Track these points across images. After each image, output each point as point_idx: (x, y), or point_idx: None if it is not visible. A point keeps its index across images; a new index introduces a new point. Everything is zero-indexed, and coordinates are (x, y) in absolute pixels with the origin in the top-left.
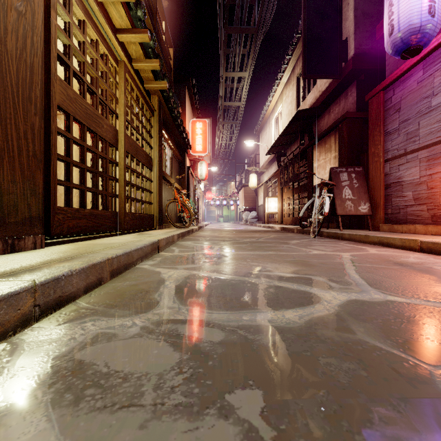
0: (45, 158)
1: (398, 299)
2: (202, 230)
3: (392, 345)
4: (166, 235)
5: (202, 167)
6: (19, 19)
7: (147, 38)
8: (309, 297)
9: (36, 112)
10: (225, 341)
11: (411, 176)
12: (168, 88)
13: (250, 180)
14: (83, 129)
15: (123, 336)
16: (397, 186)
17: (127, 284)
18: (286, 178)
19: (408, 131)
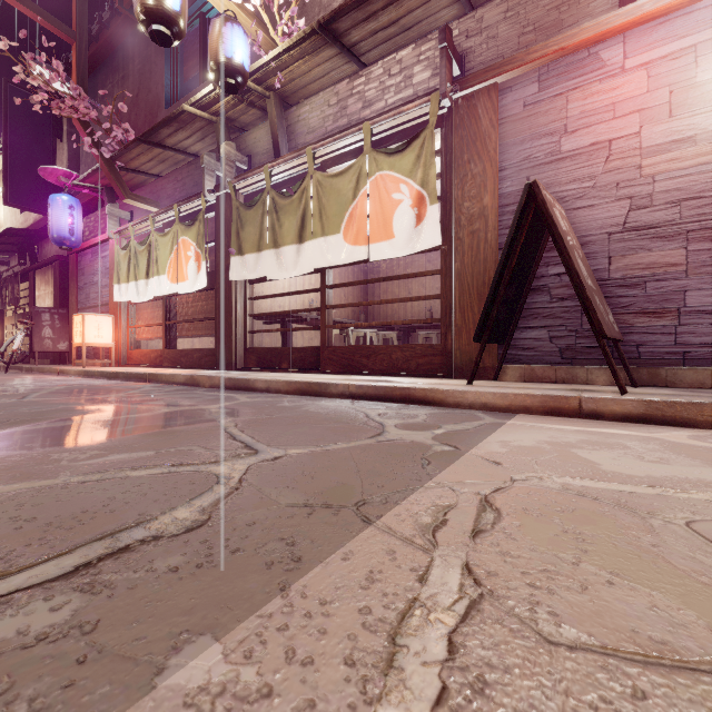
0: None
1: None
2: None
3: None
4: None
5: None
6: None
7: None
8: None
9: None
10: None
11: None
12: None
13: None
14: None
15: None
16: None
17: None
18: (5, 298)
19: (87, 292)
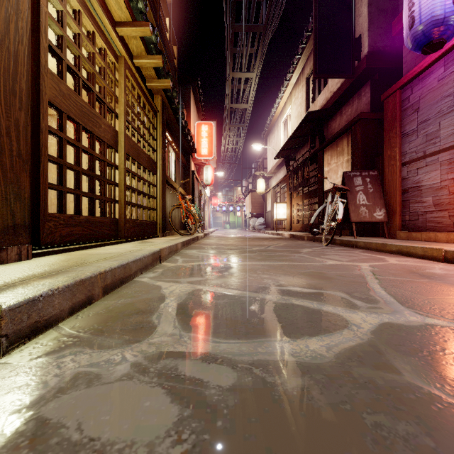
0: (34, 159)
1: (439, 322)
2: (207, 237)
3: (453, 392)
4: (169, 243)
5: (207, 172)
6: (0, 0)
7: (148, 32)
8: (333, 319)
9: (21, 107)
10: (238, 386)
11: (431, 180)
12: (172, 87)
13: (257, 185)
14: (78, 129)
15: (108, 378)
16: (416, 191)
17: (121, 303)
18: (295, 183)
19: (428, 132)
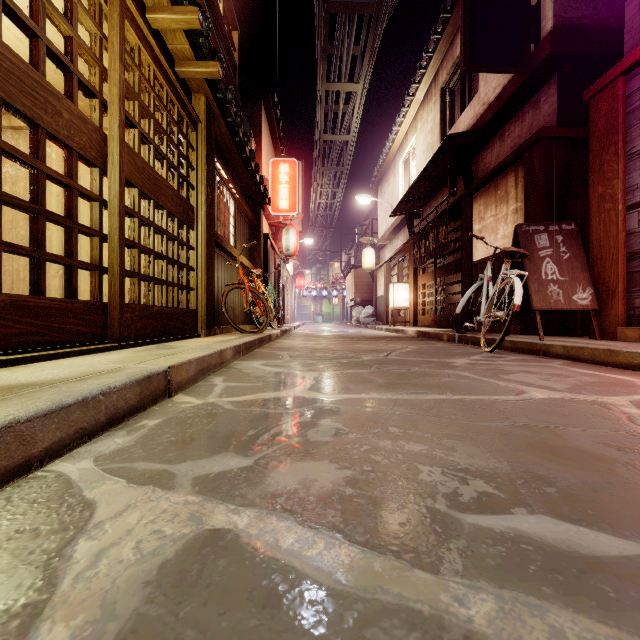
0: None
1: None
2: (287, 336)
3: None
4: (205, 350)
5: (289, 236)
6: None
7: None
8: None
9: None
10: None
11: None
12: (224, 83)
13: (364, 257)
14: None
15: None
16: None
17: None
18: (423, 251)
19: None
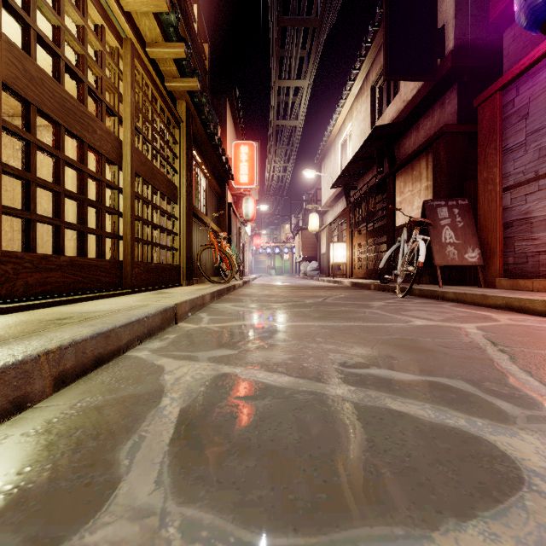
0: None
1: None
2: (247, 286)
3: None
4: (192, 295)
5: (248, 204)
6: None
7: (164, 6)
8: (483, 456)
9: None
10: None
11: None
12: (200, 91)
13: (310, 221)
14: (58, 131)
15: None
16: (524, 224)
17: (80, 407)
18: (357, 217)
19: (542, 145)
